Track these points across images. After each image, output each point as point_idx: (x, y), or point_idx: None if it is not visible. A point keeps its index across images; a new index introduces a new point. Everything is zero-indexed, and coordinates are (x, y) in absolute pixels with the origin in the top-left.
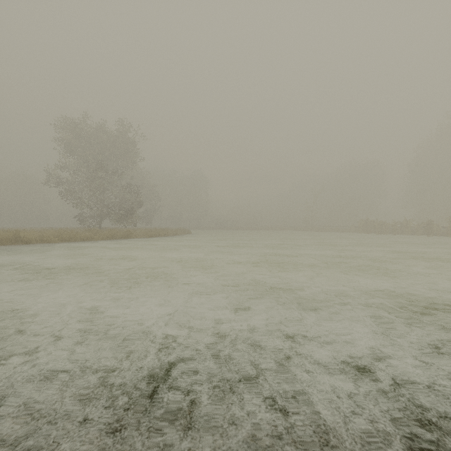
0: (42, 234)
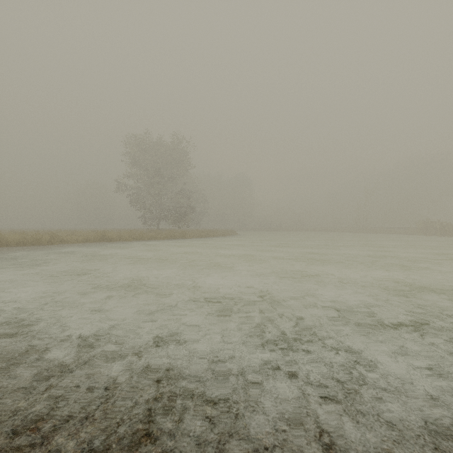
0: (119, 234)
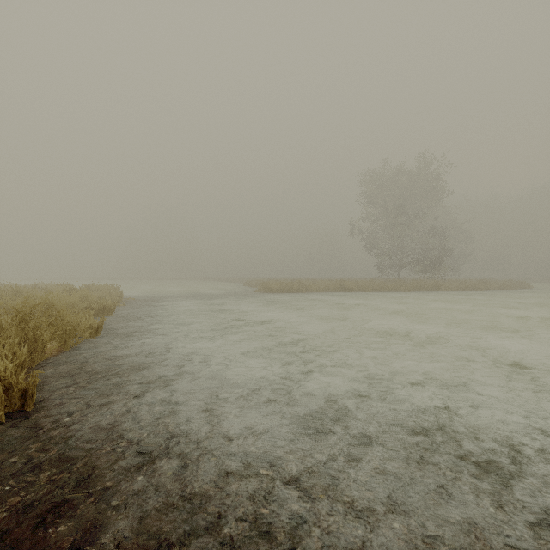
0: (357, 283)
